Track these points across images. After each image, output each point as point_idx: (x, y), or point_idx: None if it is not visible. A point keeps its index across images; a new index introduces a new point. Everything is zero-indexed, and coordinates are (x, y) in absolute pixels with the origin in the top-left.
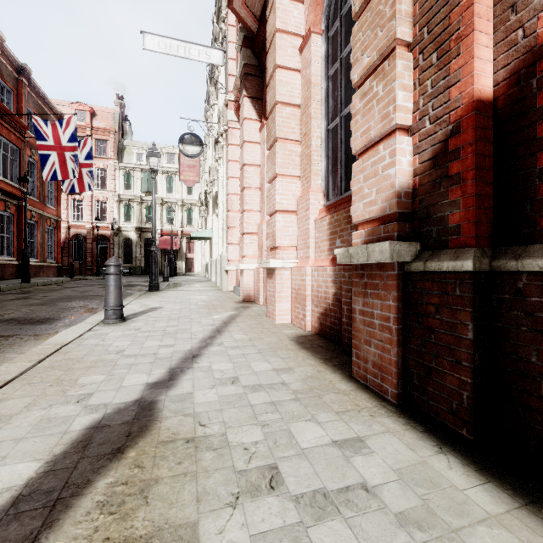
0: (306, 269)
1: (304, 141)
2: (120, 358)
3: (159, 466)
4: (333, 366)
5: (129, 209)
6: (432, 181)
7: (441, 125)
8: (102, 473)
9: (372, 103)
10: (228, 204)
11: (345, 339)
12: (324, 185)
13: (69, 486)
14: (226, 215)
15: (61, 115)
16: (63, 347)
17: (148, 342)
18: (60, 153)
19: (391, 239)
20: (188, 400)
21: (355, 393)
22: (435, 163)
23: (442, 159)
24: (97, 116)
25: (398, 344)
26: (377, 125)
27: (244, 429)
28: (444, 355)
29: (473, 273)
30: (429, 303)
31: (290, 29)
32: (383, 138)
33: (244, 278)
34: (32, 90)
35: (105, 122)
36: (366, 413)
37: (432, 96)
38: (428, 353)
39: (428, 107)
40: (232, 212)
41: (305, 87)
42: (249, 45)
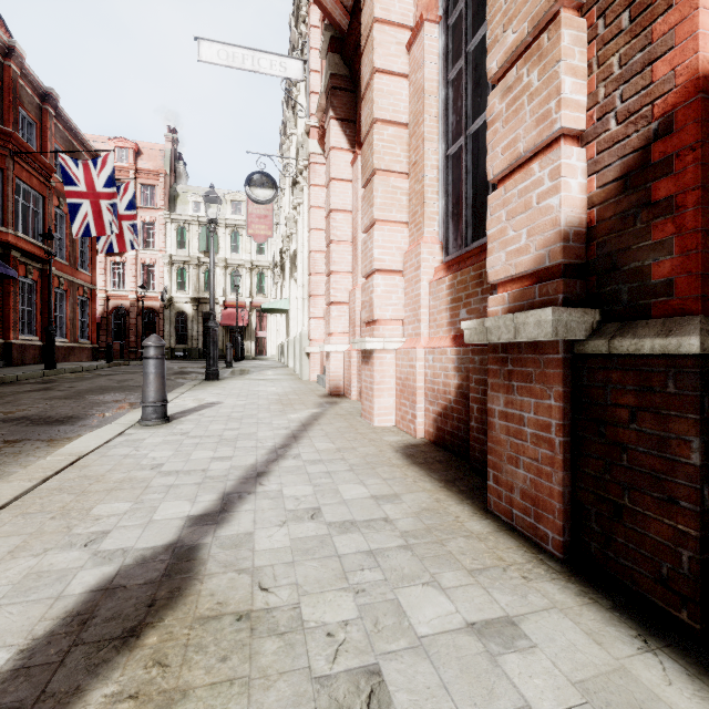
0: (417, 351)
1: (413, 173)
2: (156, 476)
3: (192, 663)
4: (458, 493)
5: (183, 273)
6: (620, 214)
7: (637, 123)
8: (101, 674)
9: (521, 100)
10: (310, 264)
11: (475, 452)
12: (442, 233)
13: (45, 699)
14: (308, 279)
15: (97, 154)
16: (80, 459)
17: (196, 452)
18: (94, 201)
19: (553, 305)
20: (246, 546)
21: (495, 537)
22: (626, 184)
23: (639, 176)
24: (142, 155)
25: (564, 467)
26: (528, 134)
27: (328, 598)
28: (645, 487)
29: (700, 357)
30: (618, 404)
31: (394, 18)
32: (537, 153)
33: (331, 364)
34: (60, 122)
35: (153, 162)
36: (516, 573)
37: (620, 80)
38: (615, 482)
39: (614, 98)
40: (315, 275)
41: (415, 98)
42: (338, 49)
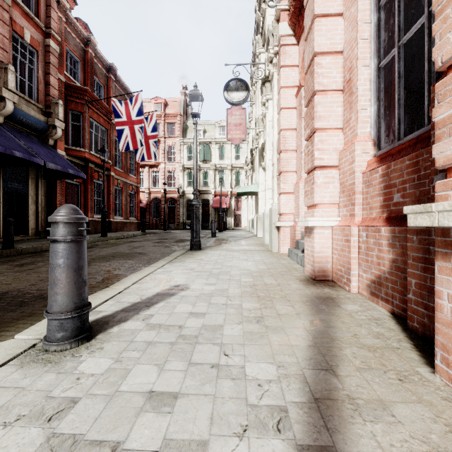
0: None
1: None
2: None
3: None
4: None
5: (190, 176)
6: None
7: None
8: None
9: None
10: (280, 142)
11: None
12: None
13: None
14: (277, 157)
15: None
16: None
17: None
18: (131, 126)
19: None
20: None
21: None
22: None
23: None
24: (168, 106)
25: None
26: None
27: None
28: None
29: None
30: None
31: None
32: None
33: (315, 242)
34: (118, 84)
35: (174, 109)
36: None
37: None
38: None
39: None
40: (285, 152)
41: None
42: None
